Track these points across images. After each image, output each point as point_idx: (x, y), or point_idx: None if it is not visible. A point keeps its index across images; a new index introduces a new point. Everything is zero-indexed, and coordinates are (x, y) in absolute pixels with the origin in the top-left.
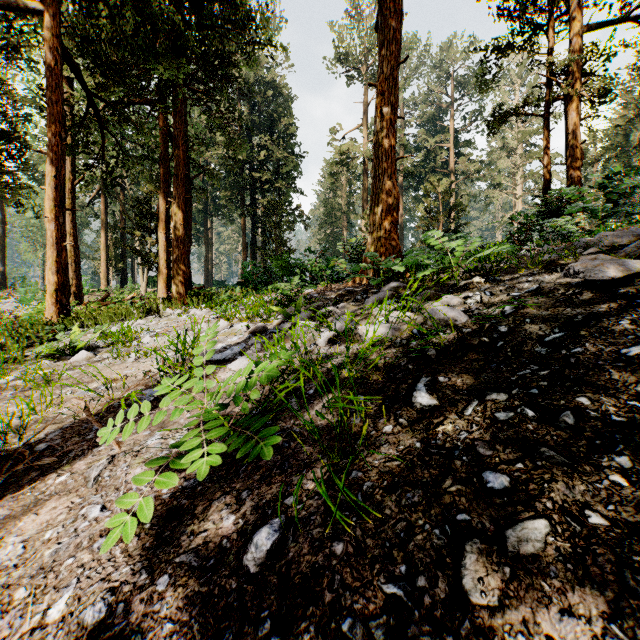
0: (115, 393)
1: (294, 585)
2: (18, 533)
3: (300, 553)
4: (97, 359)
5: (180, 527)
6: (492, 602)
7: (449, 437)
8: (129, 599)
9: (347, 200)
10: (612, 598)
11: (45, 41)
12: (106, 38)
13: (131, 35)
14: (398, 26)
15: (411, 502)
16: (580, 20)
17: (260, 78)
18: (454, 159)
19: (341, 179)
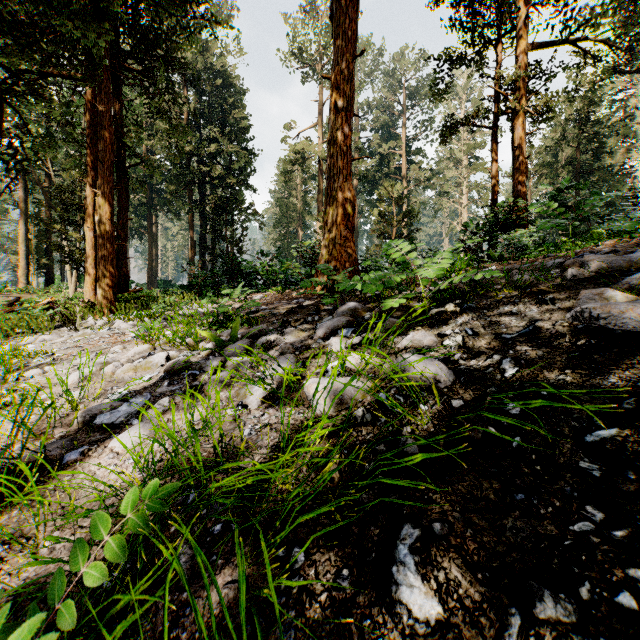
0: None
1: None
2: None
3: None
4: None
5: None
6: None
7: None
8: None
9: (302, 200)
10: None
11: None
12: None
13: None
14: (354, 17)
15: None
16: (525, 38)
17: (209, 66)
18: (406, 166)
19: (296, 179)
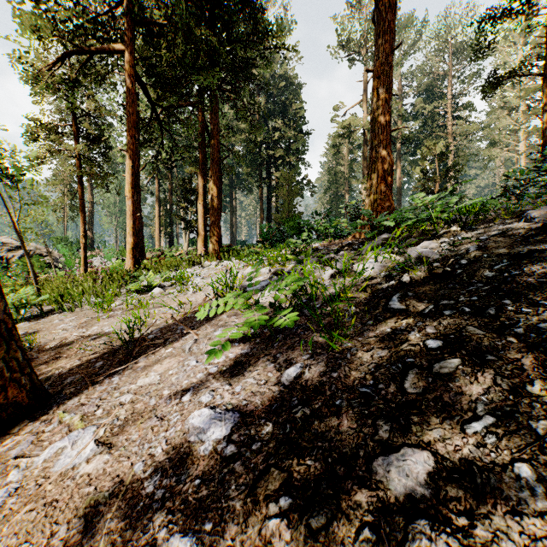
0: (186, 310)
1: (310, 389)
2: (154, 371)
3: (313, 377)
4: (167, 293)
5: (243, 369)
6: (419, 391)
7: (409, 325)
8: (222, 394)
9: (349, 168)
10: (486, 388)
11: (125, 71)
12: (165, 63)
13: (182, 58)
14: (392, 17)
15: (380, 355)
16: None
17: (274, 72)
18: (451, 123)
19: (343, 150)
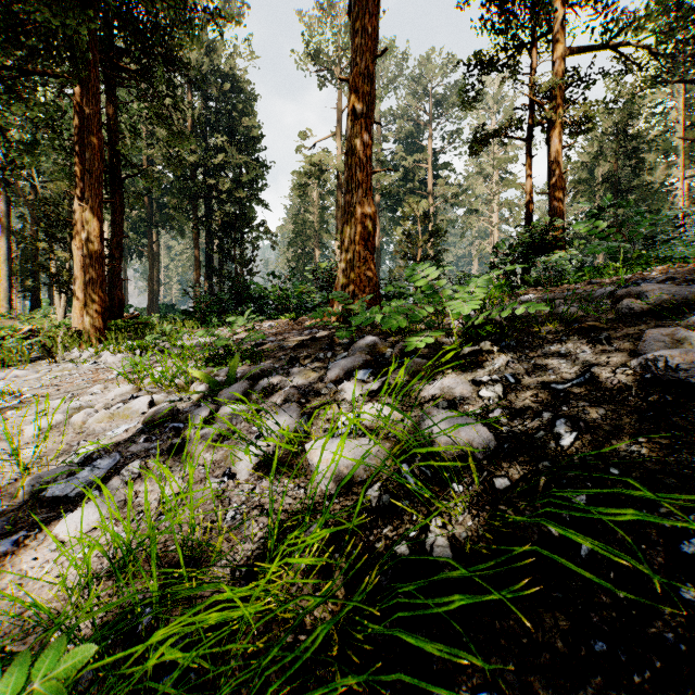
0: None
1: None
2: None
3: None
4: None
5: None
6: None
7: None
8: None
9: (319, 217)
10: None
11: None
12: None
13: None
14: (375, 12)
15: None
16: (562, 42)
17: (216, 68)
18: (432, 181)
19: (313, 194)
